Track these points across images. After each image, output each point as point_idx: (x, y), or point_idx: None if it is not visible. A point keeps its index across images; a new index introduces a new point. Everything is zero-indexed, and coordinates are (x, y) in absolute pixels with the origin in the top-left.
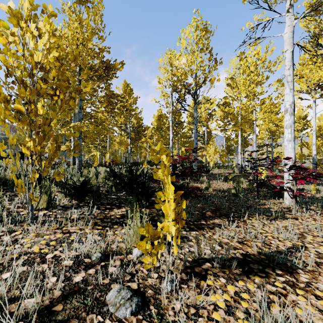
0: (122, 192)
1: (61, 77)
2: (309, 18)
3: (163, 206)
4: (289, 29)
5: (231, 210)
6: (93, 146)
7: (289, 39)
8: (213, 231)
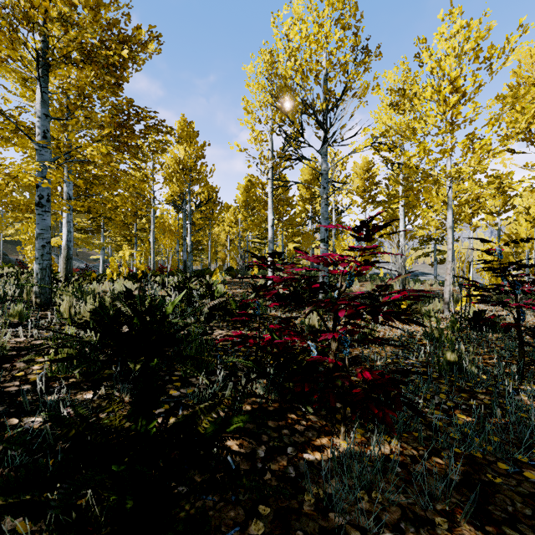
0: (106, 379)
1: None
2: None
3: None
4: None
5: (529, 476)
6: (125, 239)
7: None
8: None
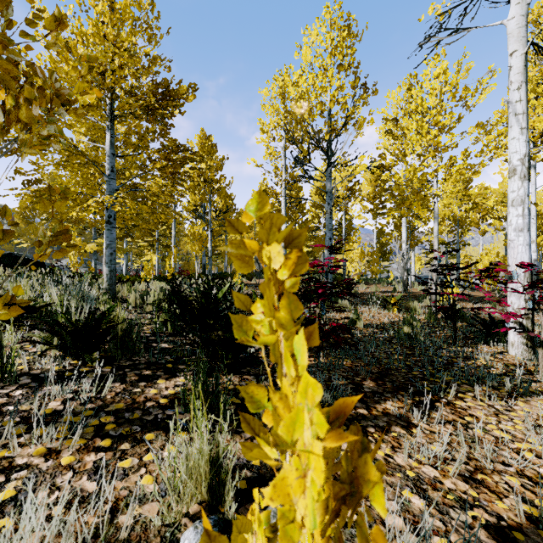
0: (187, 334)
1: (4, 51)
2: (540, 7)
3: (274, 482)
4: (520, 10)
5: (414, 373)
6: (147, 244)
7: (520, 29)
8: (390, 439)
